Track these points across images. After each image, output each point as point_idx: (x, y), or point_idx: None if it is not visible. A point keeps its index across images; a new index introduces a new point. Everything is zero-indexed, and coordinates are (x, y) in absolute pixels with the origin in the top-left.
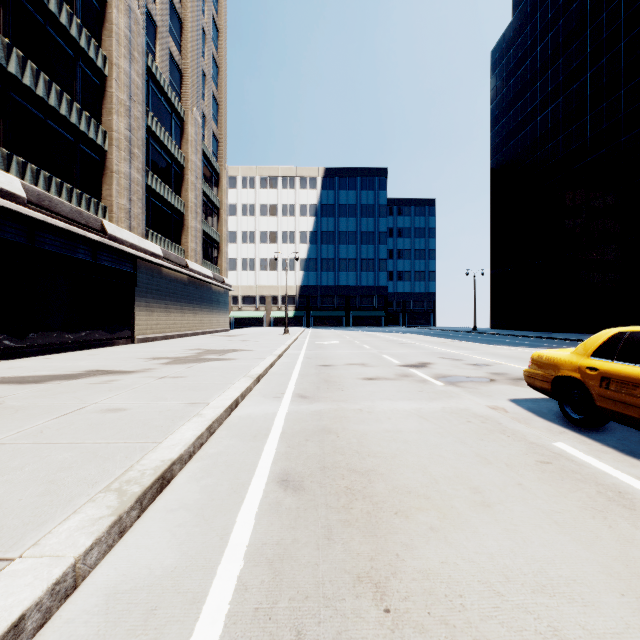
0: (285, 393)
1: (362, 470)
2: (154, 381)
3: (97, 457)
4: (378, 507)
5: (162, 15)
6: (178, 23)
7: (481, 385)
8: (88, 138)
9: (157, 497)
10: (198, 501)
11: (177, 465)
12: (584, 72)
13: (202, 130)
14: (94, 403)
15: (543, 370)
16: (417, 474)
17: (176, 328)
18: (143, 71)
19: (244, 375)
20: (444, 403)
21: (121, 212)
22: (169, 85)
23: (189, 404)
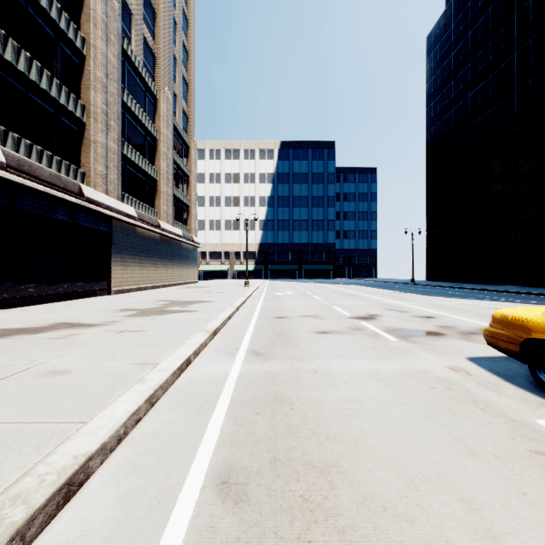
0: (239, 349)
1: (321, 464)
2: (112, 336)
3: (1, 447)
4: (346, 540)
5: (137, 5)
6: (152, 13)
7: (433, 340)
8: (68, 111)
9: (57, 514)
10: (108, 523)
11: (96, 458)
12: (512, 52)
13: (173, 107)
14: (40, 363)
15: (509, 331)
16: (389, 473)
17: (149, 280)
18: (119, 53)
19: (201, 329)
20: (401, 362)
21: (98, 177)
22: (143, 66)
23: (137, 365)
